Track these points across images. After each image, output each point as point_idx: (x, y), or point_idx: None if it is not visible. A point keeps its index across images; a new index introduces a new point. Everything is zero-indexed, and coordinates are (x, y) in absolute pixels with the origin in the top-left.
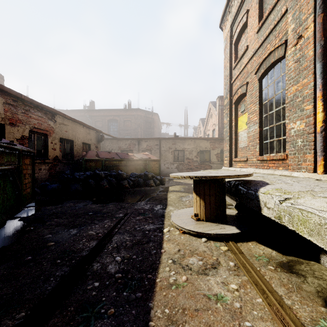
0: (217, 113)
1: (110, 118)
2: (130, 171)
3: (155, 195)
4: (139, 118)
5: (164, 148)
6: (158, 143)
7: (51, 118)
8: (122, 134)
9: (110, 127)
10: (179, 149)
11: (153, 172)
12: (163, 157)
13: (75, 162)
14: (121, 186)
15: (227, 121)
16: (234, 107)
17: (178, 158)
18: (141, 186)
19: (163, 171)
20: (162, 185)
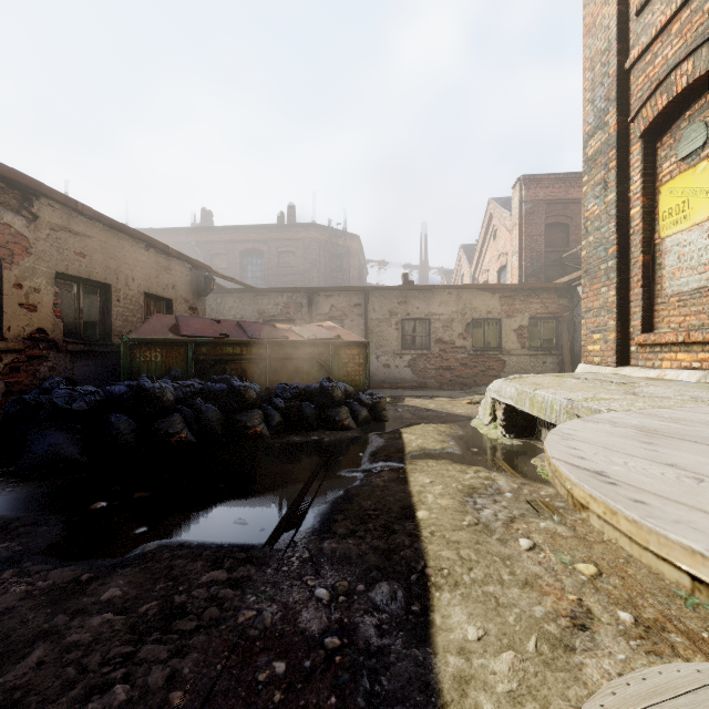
0: (517, 221)
1: (246, 248)
2: (278, 378)
3: (356, 483)
4: (314, 246)
5: (378, 315)
6: (360, 301)
7: (18, 205)
8: (275, 285)
9: (245, 269)
10: (417, 317)
11: (347, 379)
12: (374, 338)
13: (116, 349)
14: (238, 431)
15: (602, 207)
16: (640, 148)
17: (414, 340)
18: (311, 427)
19: (374, 374)
20: (378, 423)
